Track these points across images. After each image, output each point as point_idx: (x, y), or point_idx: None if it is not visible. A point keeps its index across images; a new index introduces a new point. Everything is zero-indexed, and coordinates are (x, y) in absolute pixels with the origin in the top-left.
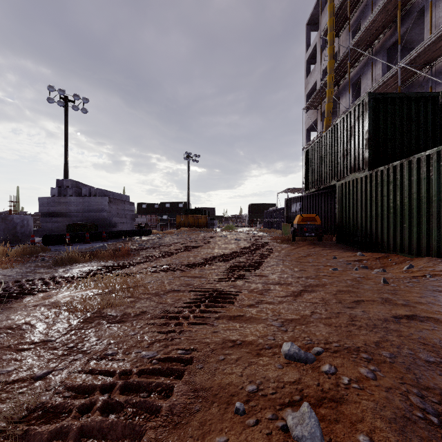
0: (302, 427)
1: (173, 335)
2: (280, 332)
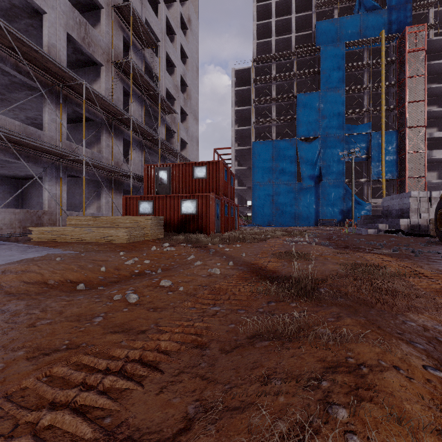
0: (169, 281)
1: (197, 319)
2: (111, 312)
